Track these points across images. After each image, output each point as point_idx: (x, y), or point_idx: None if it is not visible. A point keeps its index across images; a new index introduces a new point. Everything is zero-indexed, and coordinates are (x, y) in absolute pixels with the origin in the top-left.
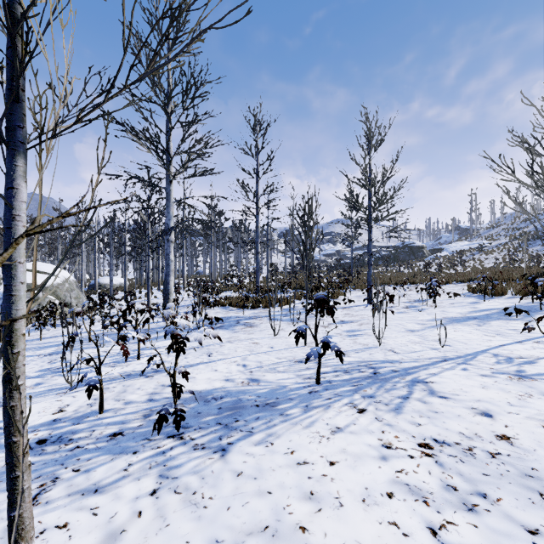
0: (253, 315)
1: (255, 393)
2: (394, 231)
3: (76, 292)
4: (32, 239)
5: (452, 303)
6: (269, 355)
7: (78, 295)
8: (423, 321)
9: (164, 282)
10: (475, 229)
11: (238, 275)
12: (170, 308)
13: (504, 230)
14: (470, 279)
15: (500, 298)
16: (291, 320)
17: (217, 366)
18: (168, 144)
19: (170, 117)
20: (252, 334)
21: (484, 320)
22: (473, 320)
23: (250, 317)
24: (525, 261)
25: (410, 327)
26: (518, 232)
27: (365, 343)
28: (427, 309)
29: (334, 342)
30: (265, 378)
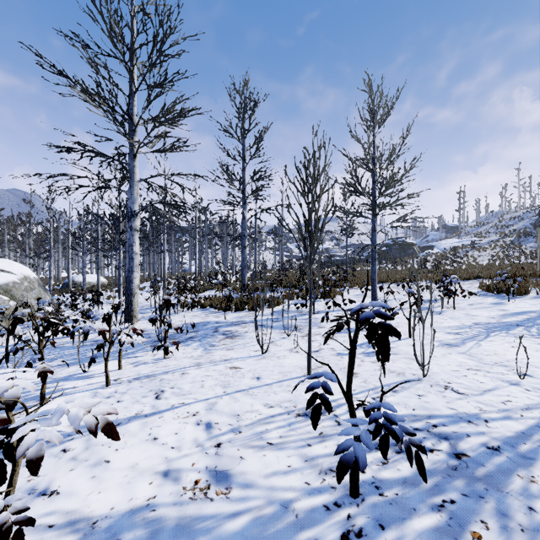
0: (237, 320)
1: (215, 539)
2: (403, 220)
3: (36, 292)
4: (0, 233)
5: (471, 303)
6: (254, 398)
7: (39, 295)
8: (453, 329)
9: (126, 280)
10: (463, 227)
11: (222, 272)
12: (134, 311)
13: (493, 228)
14: (476, 276)
15: (524, 298)
16: (284, 329)
17: (160, 427)
18: (128, 106)
19: (132, 74)
20: (231, 350)
21: (533, 328)
22: (516, 327)
23: (232, 323)
24: (539, 256)
25: (443, 339)
26: (507, 229)
27: (398, 371)
28: (445, 312)
29: (398, 416)
30: (243, 469)
